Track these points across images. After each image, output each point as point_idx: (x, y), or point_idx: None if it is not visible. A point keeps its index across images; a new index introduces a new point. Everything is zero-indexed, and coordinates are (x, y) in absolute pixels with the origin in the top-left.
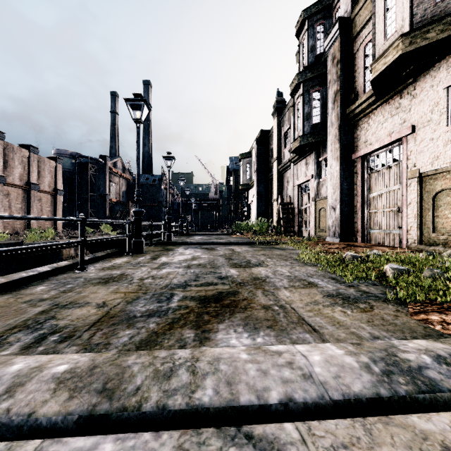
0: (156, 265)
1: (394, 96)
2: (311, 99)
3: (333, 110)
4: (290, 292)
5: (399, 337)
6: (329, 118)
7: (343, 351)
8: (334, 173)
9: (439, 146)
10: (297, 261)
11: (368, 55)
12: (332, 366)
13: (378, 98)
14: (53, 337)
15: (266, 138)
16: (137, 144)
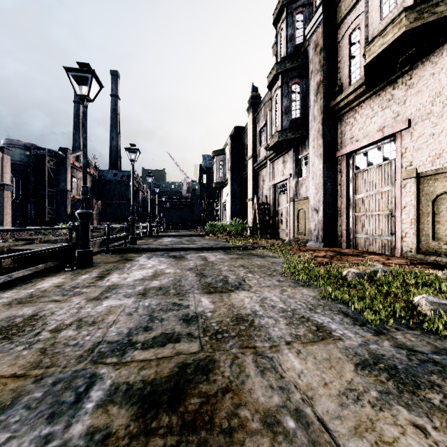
0: (98, 291)
1: (385, 86)
2: (290, 92)
3: (316, 103)
4: (299, 358)
5: None
6: (311, 111)
7: None
8: (317, 172)
9: (442, 142)
10: (284, 278)
11: (353, 44)
12: None
13: (368, 88)
14: None
15: (241, 135)
16: (83, 127)
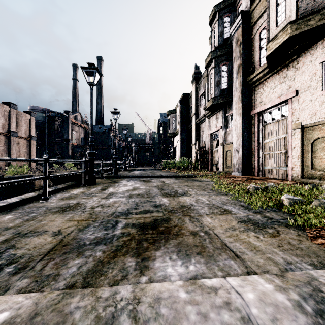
0: (105, 195)
1: (282, 68)
2: (220, 71)
3: (237, 79)
4: (211, 219)
5: (308, 262)
6: (234, 84)
7: (272, 286)
8: (237, 125)
9: (316, 105)
10: (212, 191)
11: (262, 38)
12: (267, 306)
13: (270, 70)
14: (8, 268)
15: (187, 99)
16: (90, 101)
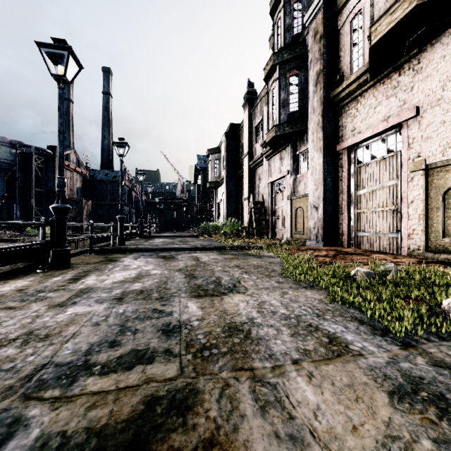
0: (67, 295)
1: (391, 73)
2: (287, 84)
3: (315, 94)
4: (312, 385)
5: None
6: (310, 103)
7: None
8: (316, 167)
9: None
10: (284, 279)
11: (355, 31)
12: None
13: (371, 75)
14: None
15: (236, 132)
16: (58, 111)
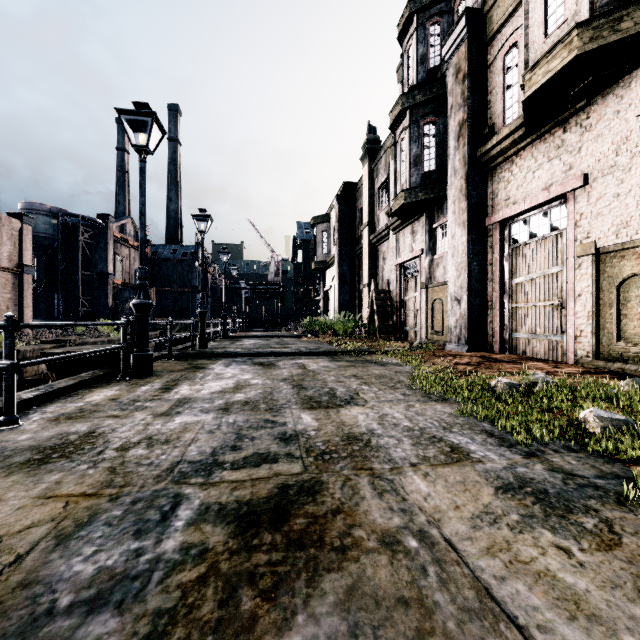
0: (166, 405)
1: (553, 128)
2: (421, 135)
3: (457, 151)
4: (427, 481)
5: None
6: (450, 162)
7: None
8: (458, 247)
9: (629, 205)
10: (412, 391)
11: (509, 68)
12: None
13: (528, 131)
14: None
15: (352, 194)
16: (140, 189)
